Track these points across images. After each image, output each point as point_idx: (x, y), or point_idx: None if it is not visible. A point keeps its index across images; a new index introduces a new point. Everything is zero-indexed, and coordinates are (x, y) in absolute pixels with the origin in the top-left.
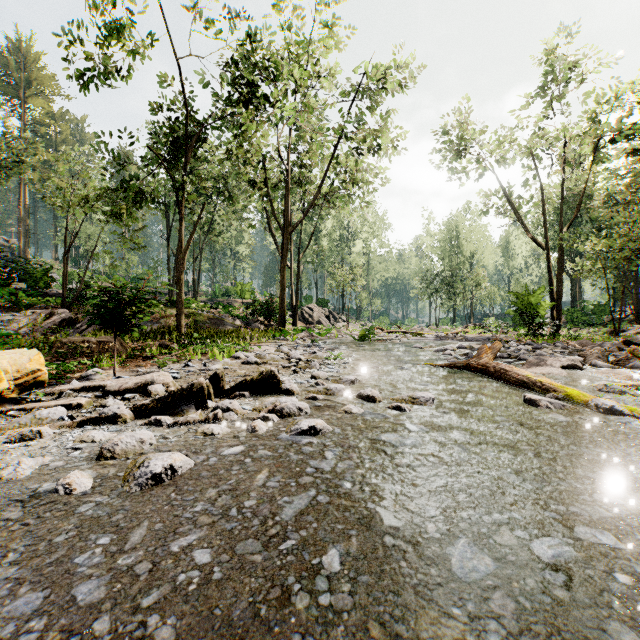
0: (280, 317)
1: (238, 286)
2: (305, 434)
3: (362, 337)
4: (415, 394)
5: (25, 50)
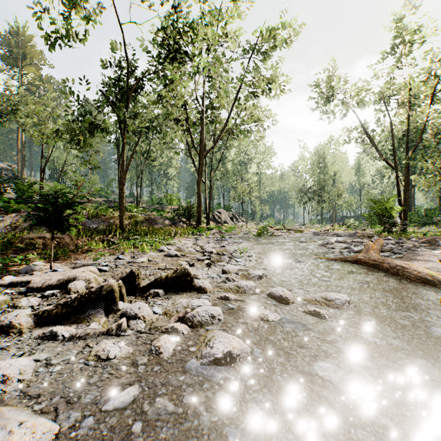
0: (197, 218)
1: (168, 196)
2: (219, 363)
3: (259, 233)
4: (328, 295)
5: (22, 33)
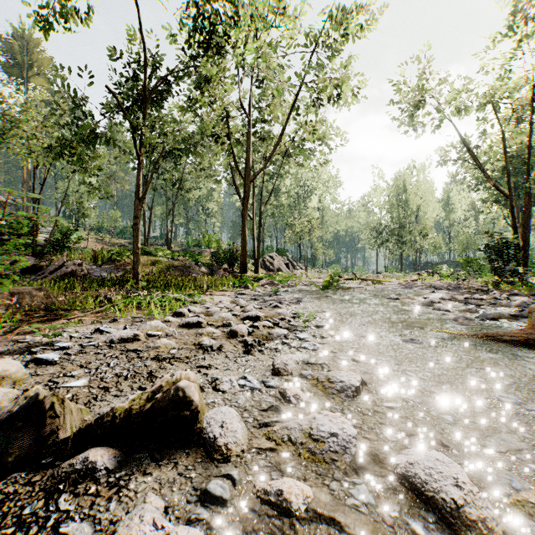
0: (241, 264)
1: (206, 237)
2: None
3: (326, 285)
4: None
5: (27, 37)
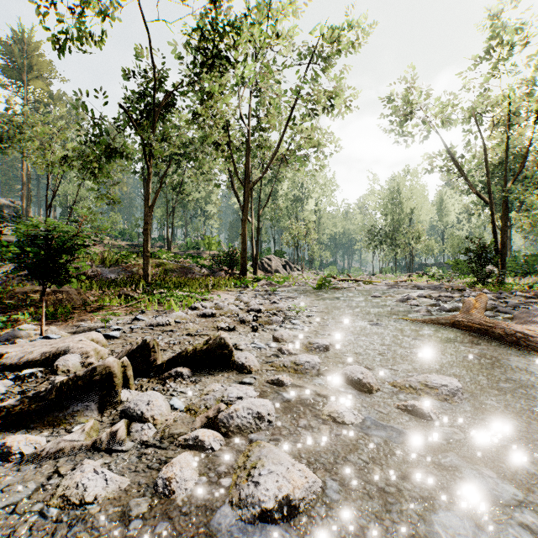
0: (241, 266)
1: (206, 239)
2: (269, 519)
3: (319, 285)
4: (429, 379)
5: (27, 40)
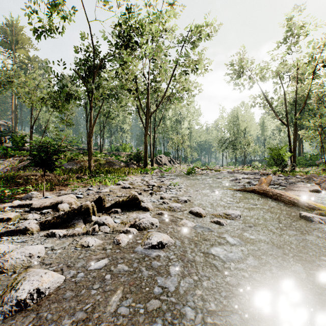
0: (144, 161)
1: (123, 145)
2: (154, 248)
3: (188, 172)
4: (227, 211)
5: (15, 25)
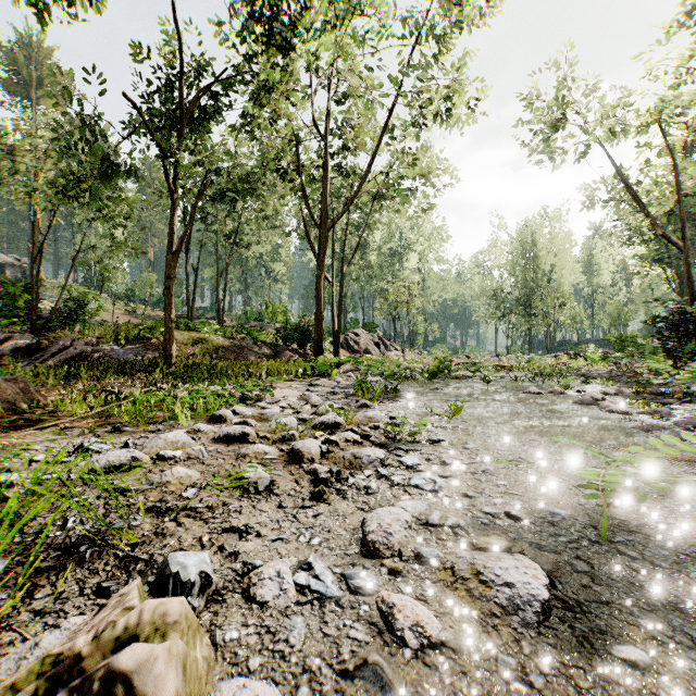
0: (315, 344)
1: (269, 307)
2: None
3: (433, 373)
4: None
5: (36, 45)
